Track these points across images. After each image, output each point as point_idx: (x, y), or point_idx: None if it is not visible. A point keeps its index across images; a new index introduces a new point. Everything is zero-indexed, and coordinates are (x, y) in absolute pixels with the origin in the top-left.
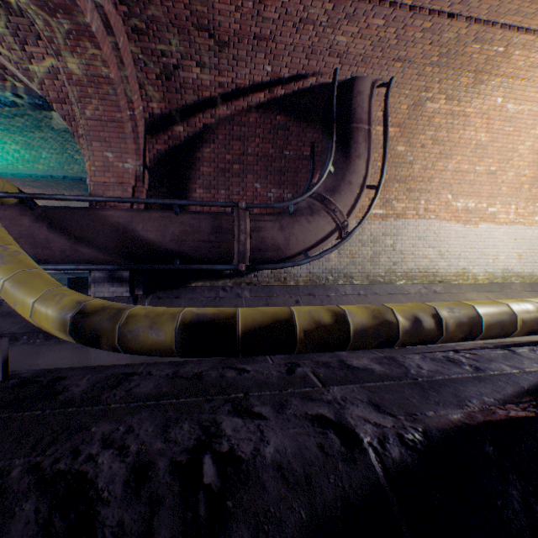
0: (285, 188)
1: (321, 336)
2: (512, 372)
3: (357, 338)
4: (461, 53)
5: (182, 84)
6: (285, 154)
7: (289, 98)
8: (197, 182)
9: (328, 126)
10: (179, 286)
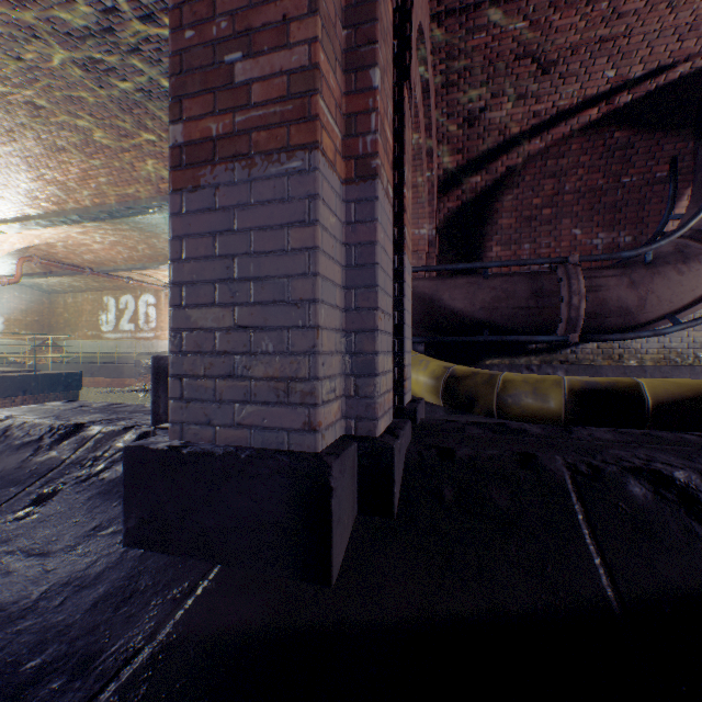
0: (620, 230)
1: None
2: None
3: None
4: None
5: (486, 127)
6: (622, 182)
7: (638, 104)
8: (492, 239)
9: None
10: (470, 363)
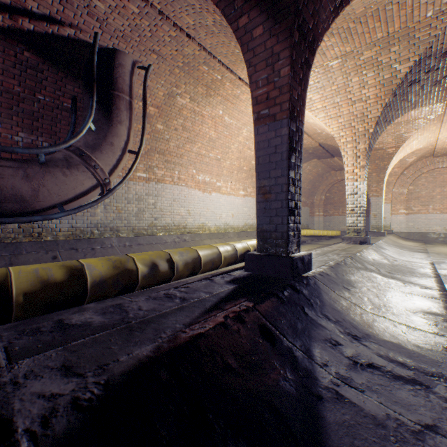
0: (40, 135)
1: (51, 296)
2: (205, 297)
3: (96, 290)
4: (198, 69)
5: None
6: (39, 98)
7: (42, 38)
8: None
9: (90, 84)
10: None
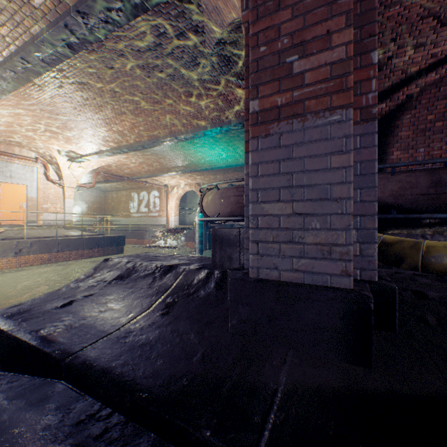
0: None
1: None
2: None
3: None
4: None
5: (391, 69)
6: None
7: None
8: (393, 146)
9: None
10: None
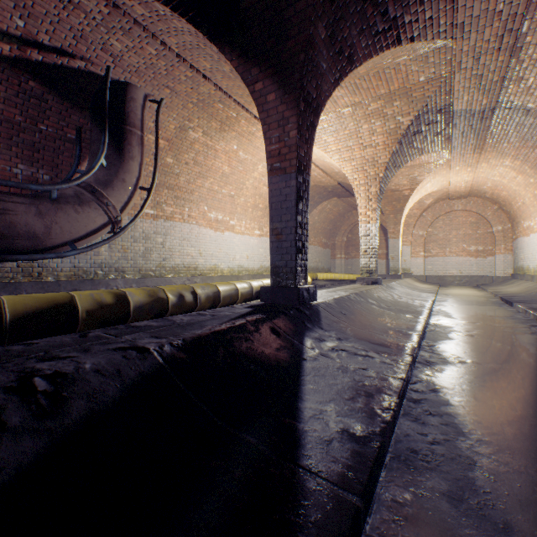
0: (41, 168)
1: (105, 314)
2: (230, 314)
3: (137, 313)
4: (213, 106)
5: None
6: (41, 128)
7: (50, 69)
8: None
9: (100, 118)
10: None
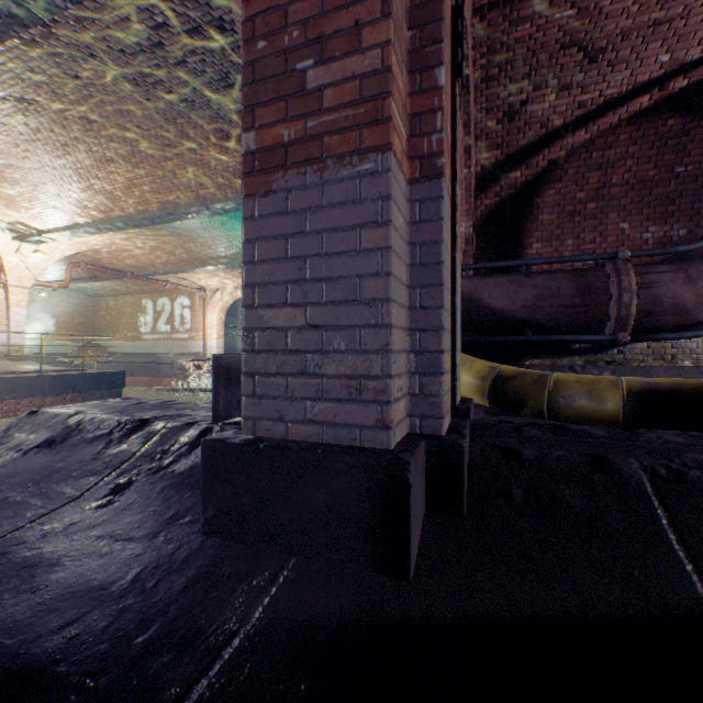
0: (673, 223)
1: None
2: None
3: None
4: None
5: (527, 120)
6: (676, 172)
7: (694, 88)
8: (532, 236)
9: None
10: (508, 363)
